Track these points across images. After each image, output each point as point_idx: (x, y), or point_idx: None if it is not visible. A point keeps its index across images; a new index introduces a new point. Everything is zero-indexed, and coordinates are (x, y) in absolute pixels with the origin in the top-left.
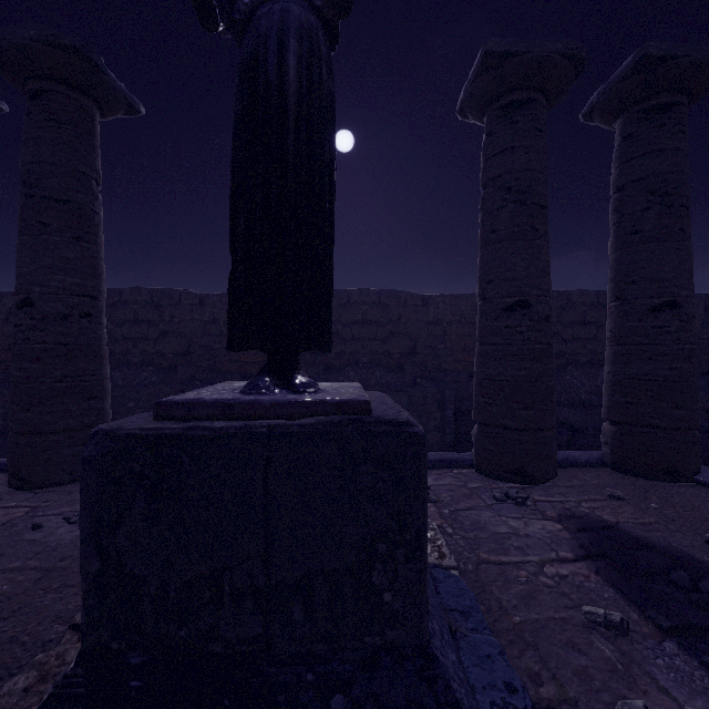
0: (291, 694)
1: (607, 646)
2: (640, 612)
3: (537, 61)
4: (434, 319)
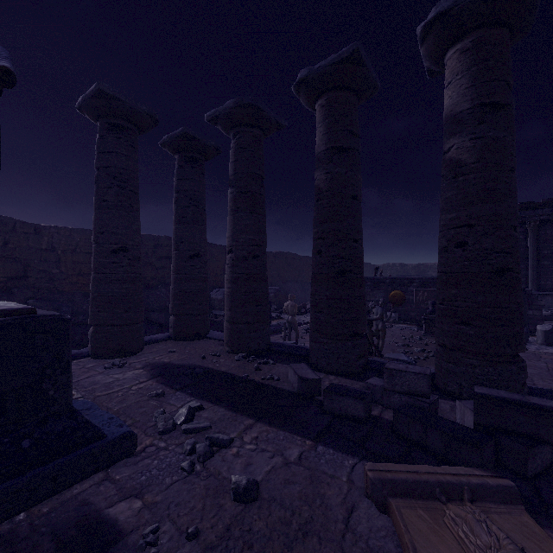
0: None
1: (155, 402)
2: (171, 387)
3: (133, 110)
4: (49, 247)
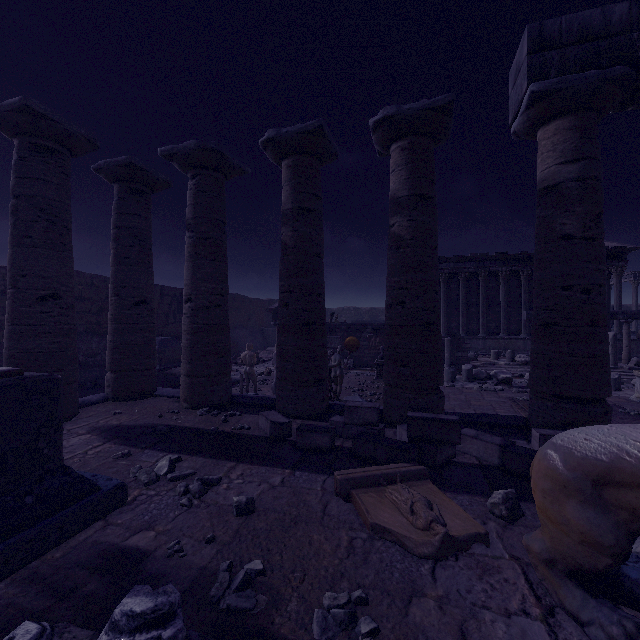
0: (2, 507)
1: (124, 461)
2: (136, 447)
3: (68, 132)
4: None
